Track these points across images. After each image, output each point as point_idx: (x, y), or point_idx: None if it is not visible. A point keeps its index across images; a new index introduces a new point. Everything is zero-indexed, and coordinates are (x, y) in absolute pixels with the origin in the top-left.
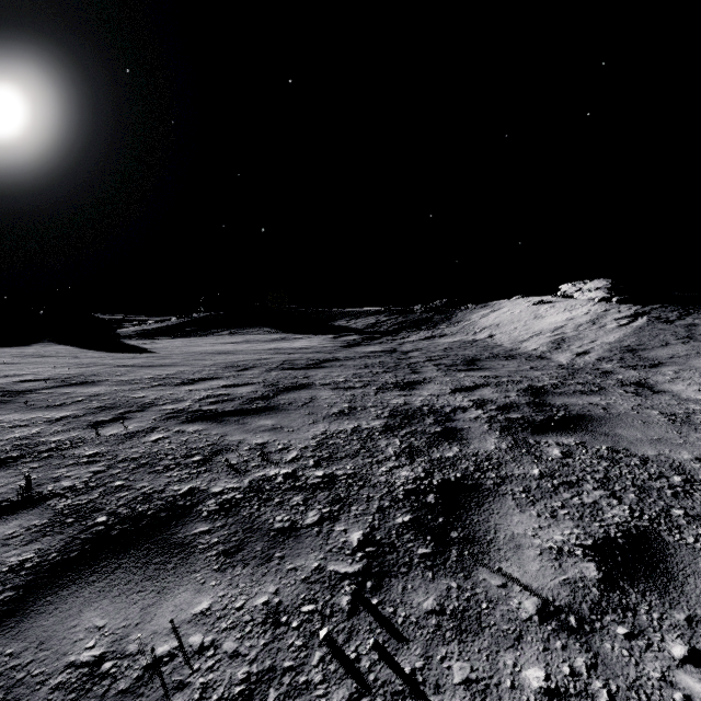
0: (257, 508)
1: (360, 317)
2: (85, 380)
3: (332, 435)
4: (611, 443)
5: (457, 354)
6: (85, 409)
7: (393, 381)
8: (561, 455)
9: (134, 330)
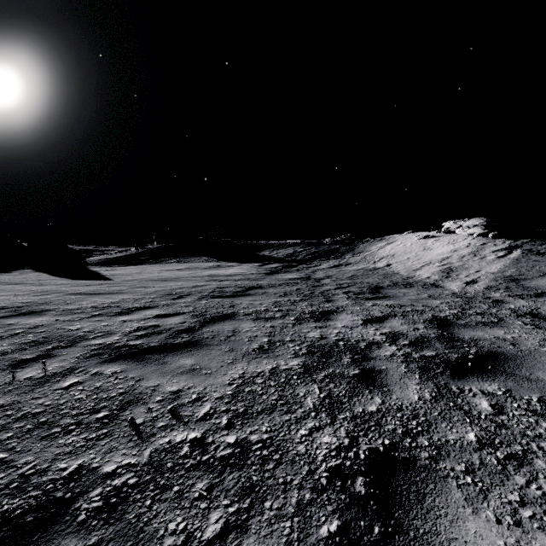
0: (149, 505)
1: (281, 248)
2: (35, 309)
3: (249, 379)
4: (538, 391)
5: (362, 282)
6: (17, 344)
7: (309, 311)
8: (491, 409)
9: (99, 258)
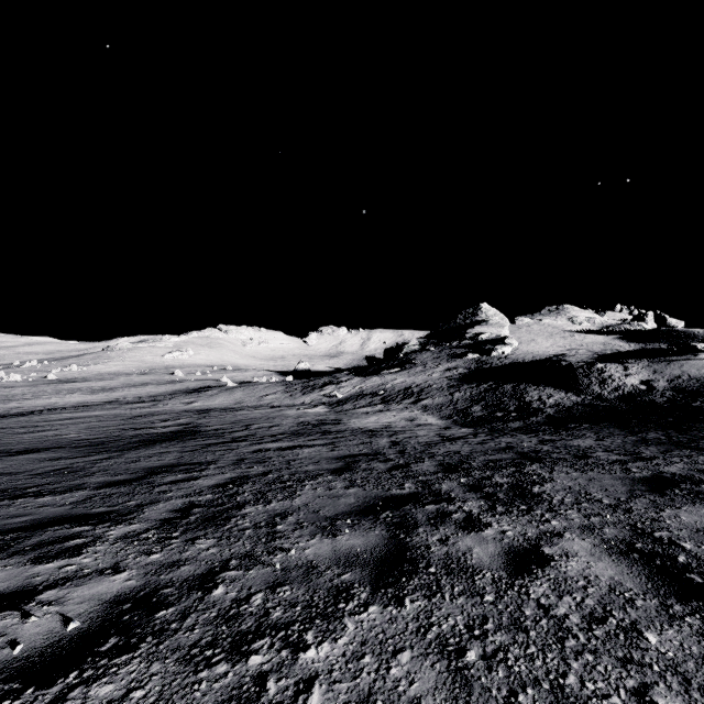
0: None
1: None
2: None
3: None
4: None
5: None
6: None
7: None
8: (655, 698)
9: None
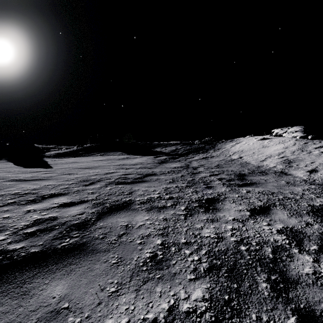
0: None
1: (168, 146)
2: None
3: None
4: None
5: (228, 170)
6: None
7: (196, 198)
8: None
9: (53, 153)
